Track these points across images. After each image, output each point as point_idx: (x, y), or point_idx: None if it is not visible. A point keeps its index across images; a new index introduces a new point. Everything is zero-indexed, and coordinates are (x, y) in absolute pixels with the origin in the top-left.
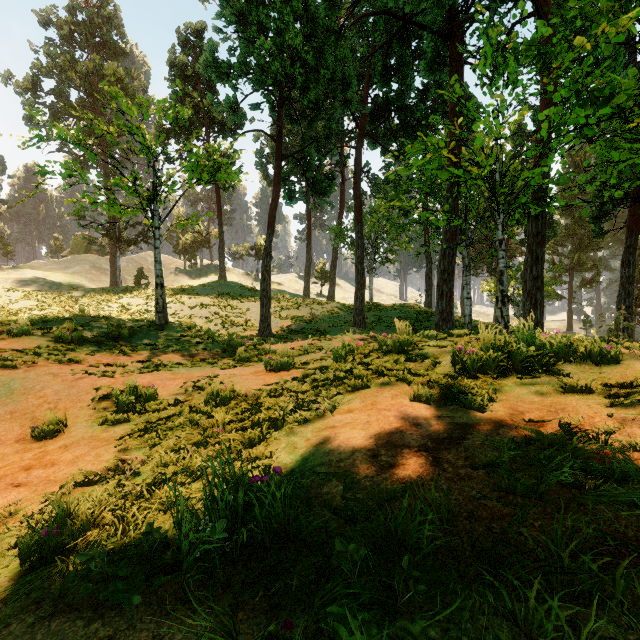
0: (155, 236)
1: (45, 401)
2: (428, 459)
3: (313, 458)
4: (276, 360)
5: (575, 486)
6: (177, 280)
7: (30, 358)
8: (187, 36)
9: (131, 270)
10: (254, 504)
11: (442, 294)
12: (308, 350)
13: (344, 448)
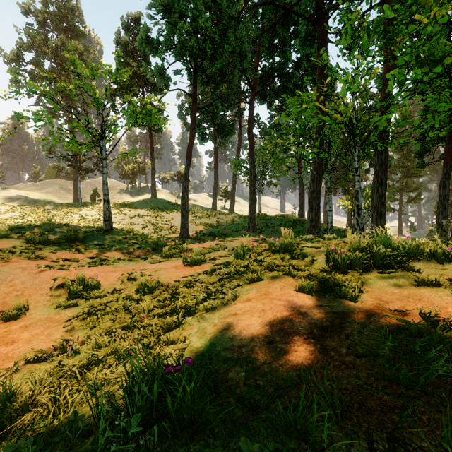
0: (103, 165)
1: (14, 289)
2: (316, 346)
3: (219, 343)
4: (191, 257)
5: (450, 376)
6: (122, 197)
7: (6, 255)
8: (128, 22)
9: (89, 190)
10: (167, 395)
11: (312, 208)
12: (215, 249)
13: (245, 334)
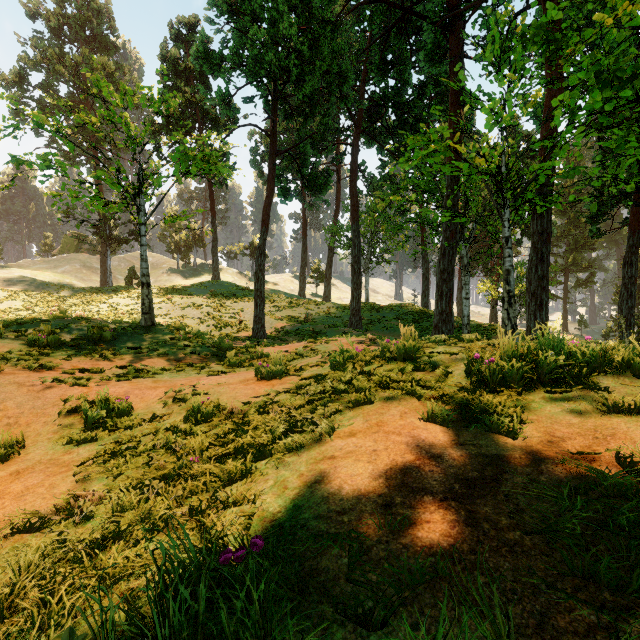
0: (141, 232)
1: (5, 415)
2: (460, 514)
3: (308, 506)
4: (267, 367)
5: None
6: (170, 280)
7: None
8: (179, 30)
9: (123, 269)
10: (220, 603)
11: (442, 294)
12: (303, 354)
13: (347, 491)
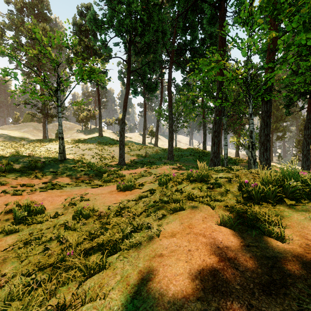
0: (58, 111)
1: None
2: None
3: (143, 307)
4: (123, 184)
5: None
6: (78, 135)
7: None
8: (82, 10)
9: (54, 130)
10: None
11: (214, 143)
12: (144, 175)
13: (173, 292)
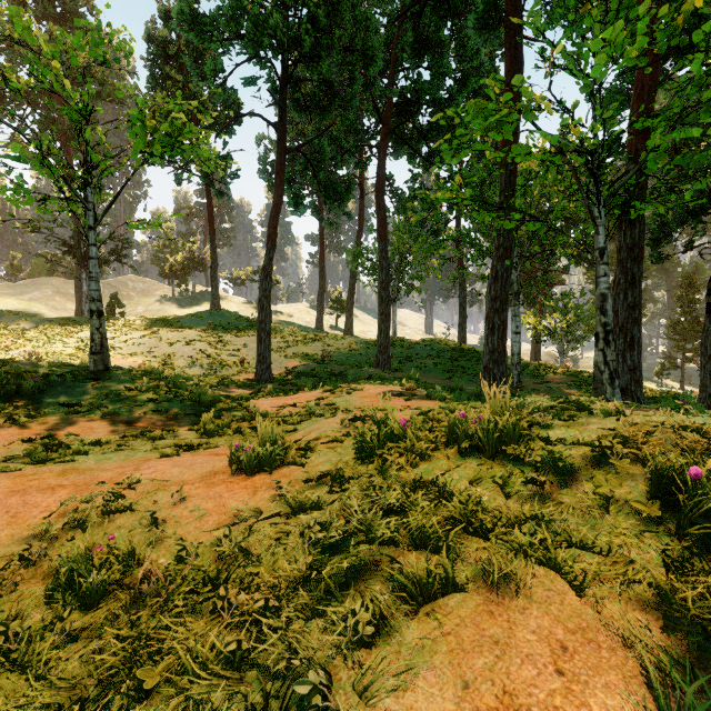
0: (89, 240)
1: None
2: None
3: None
4: (249, 452)
5: None
6: (163, 309)
7: None
8: (170, 7)
9: (107, 297)
10: None
11: (493, 328)
12: (315, 412)
13: None
